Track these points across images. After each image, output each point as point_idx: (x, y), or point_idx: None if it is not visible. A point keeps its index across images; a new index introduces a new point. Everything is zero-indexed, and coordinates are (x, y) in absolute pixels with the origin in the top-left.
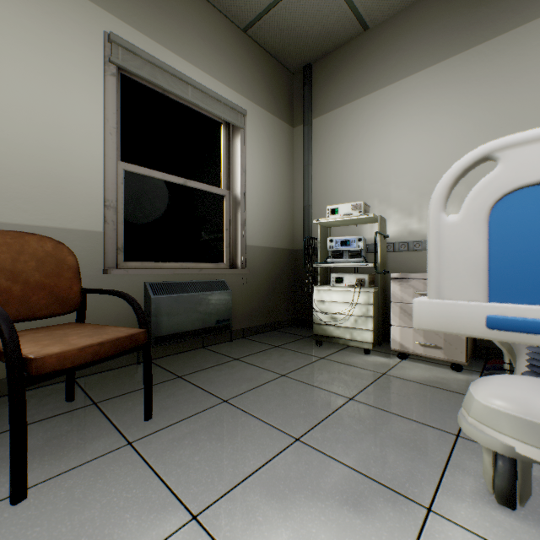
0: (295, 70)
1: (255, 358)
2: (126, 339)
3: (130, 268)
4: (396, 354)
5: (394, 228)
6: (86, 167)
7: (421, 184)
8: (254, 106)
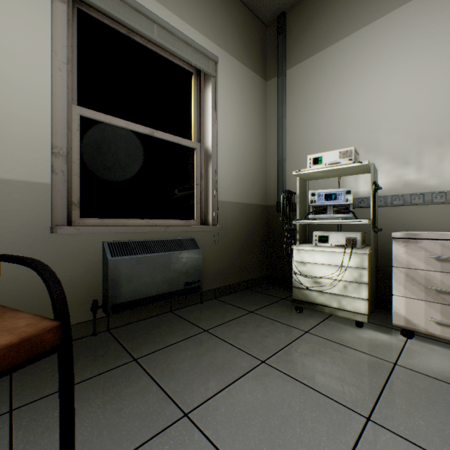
0: (268, 21)
1: (227, 329)
2: (9, 350)
3: (88, 226)
4: (396, 328)
5: (384, 179)
6: (28, 107)
7: (420, 127)
8: (226, 55)
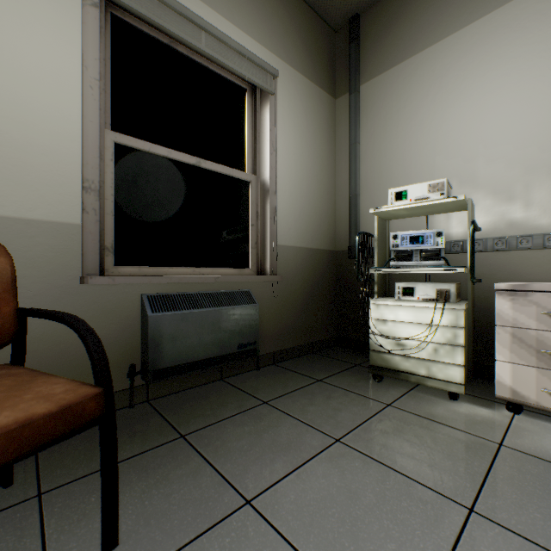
0: (338, 25)
1: (291, 401)
2: (48, 420)
3: (123, 275)
4: (499, 402)
5: (483, 218)
6: (55, 132)
7: (529, 153)
8: (287, 68)
